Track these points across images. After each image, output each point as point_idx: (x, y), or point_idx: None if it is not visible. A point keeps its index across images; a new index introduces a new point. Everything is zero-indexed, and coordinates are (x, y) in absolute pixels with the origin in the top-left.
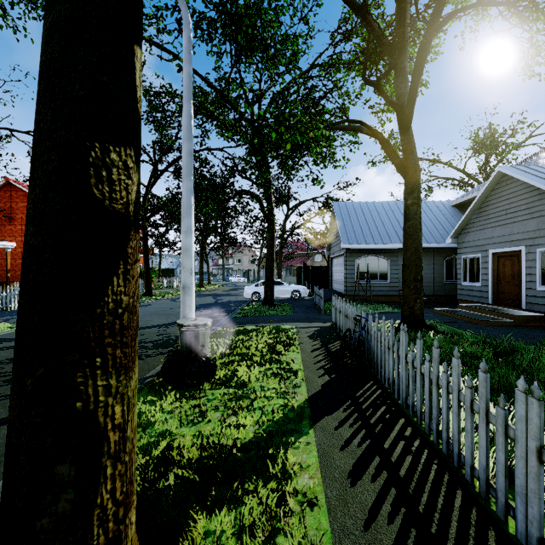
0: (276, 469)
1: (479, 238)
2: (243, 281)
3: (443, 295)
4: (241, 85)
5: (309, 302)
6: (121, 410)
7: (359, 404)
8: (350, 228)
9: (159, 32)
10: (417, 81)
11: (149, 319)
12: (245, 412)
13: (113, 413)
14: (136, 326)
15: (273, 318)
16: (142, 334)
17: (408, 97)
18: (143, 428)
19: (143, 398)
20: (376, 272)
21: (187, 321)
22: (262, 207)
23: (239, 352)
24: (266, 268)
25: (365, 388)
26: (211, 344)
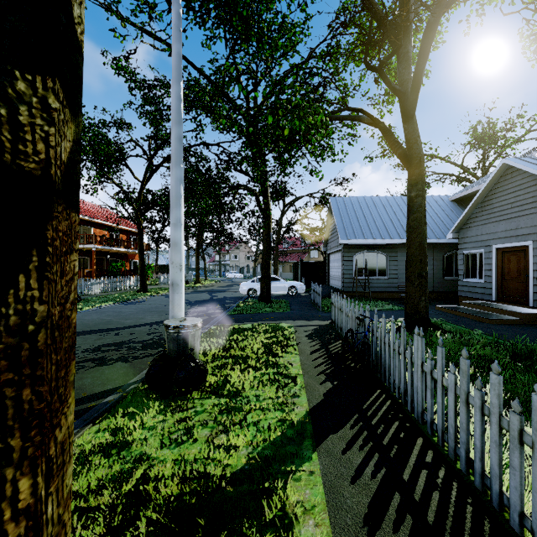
0: (273, 513)
1: (481, 233)
2: (240, 277)
3: (443, 292)
4: (234, 63)
5: (306, 299)
6: (31, 485)
7: (368, 418)
8: (348, 223)
9: (151, 19)
10: (423, 65)
11: (141, 317)
12: (237, 429)
13: (15, 492)
14: (71, 346)
15: (270, 316)
16: (132, 333)
17: (412, 82)
18: (118, 450)
19: (123, 409)
20: (375, 268)
21: (175, 322)
22: (258, 201)
23: (233, 354)
24: (262, 264)
25: (373, 398)
26: (204, 344)
